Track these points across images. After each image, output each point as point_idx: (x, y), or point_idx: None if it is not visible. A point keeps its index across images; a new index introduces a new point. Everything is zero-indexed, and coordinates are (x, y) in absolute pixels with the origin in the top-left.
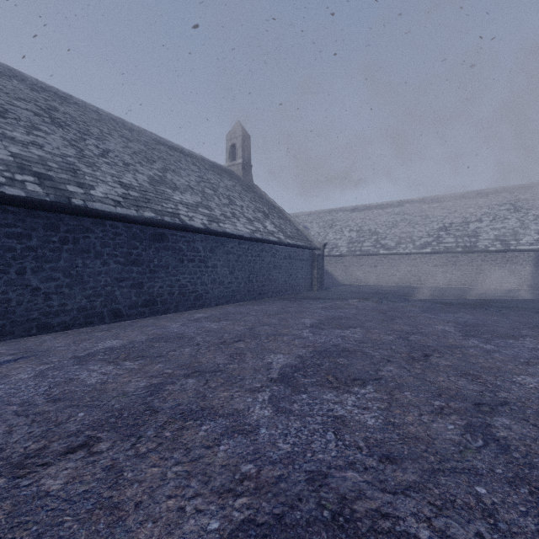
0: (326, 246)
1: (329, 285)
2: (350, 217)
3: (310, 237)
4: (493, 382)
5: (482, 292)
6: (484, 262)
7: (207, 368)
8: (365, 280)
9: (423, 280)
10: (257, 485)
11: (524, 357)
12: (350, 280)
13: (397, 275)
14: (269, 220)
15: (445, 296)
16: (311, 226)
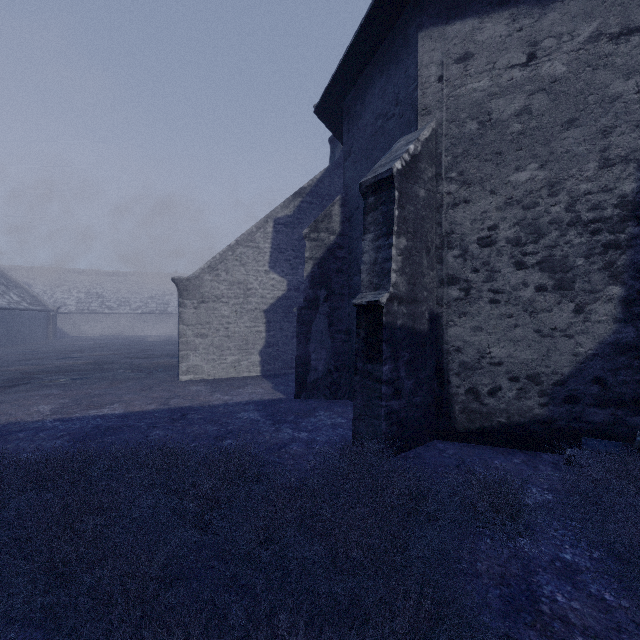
0: (54, 304)
1: (60, 337)
2: (79, 279)
3: (45, 302)
4: (113, 348)
5: (162, 336)
6: (171, 320)
7: (41, 352)
8: (92, 332)
9: (136, 331)
10: (69, 353)
11: (127, 346)
12: (79, 332)
13: (119, 328)
14: (11, 291)
15: (138, 338)
16: (34, 282)
